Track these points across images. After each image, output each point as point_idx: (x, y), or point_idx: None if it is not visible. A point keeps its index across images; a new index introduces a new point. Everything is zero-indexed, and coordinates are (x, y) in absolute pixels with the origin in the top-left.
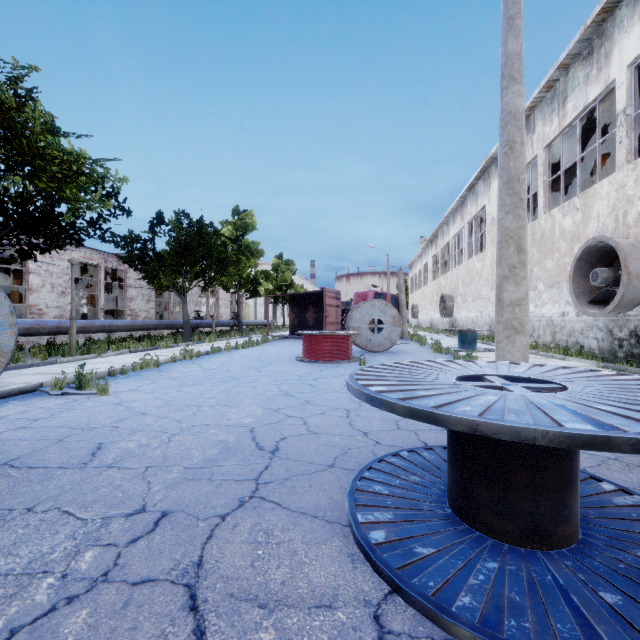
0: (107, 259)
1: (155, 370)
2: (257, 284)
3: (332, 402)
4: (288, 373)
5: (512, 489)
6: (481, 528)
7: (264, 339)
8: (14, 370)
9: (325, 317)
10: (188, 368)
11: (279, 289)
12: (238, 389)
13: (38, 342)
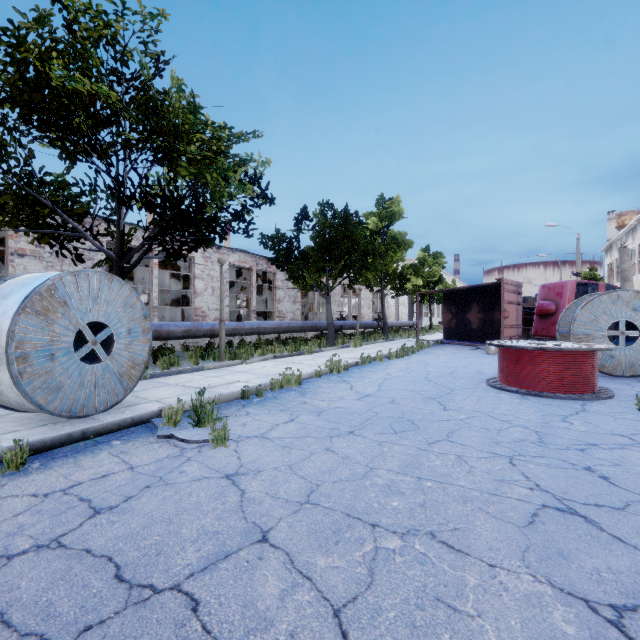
0: (258, 262)
1: (296, 390)
2: (404, 280)
3: None
4: (502, 420)
5: None
6: None
7: (418, 345)
8: (163, 377)
9: (503, 318)
10: (336, 390)
11: (425, 286)
12: (434, 463)
13: (202, 343)
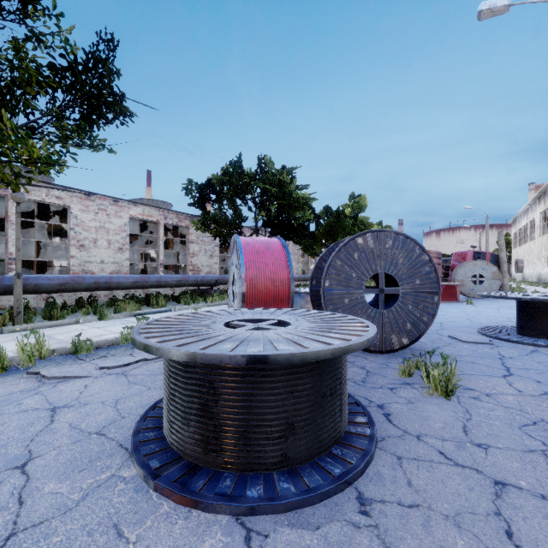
0: None
1: None
2: None
3: (457, 315)
4: None
5: (535, 323)
6: (525, 335)
7: None
8: None
9: None
10: None
11: None
12: None
13: None
